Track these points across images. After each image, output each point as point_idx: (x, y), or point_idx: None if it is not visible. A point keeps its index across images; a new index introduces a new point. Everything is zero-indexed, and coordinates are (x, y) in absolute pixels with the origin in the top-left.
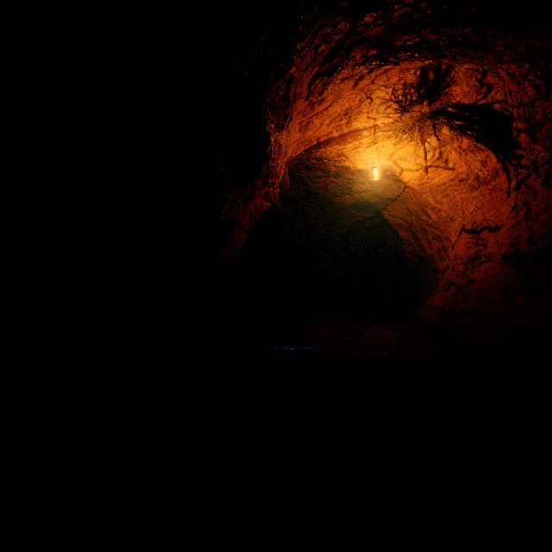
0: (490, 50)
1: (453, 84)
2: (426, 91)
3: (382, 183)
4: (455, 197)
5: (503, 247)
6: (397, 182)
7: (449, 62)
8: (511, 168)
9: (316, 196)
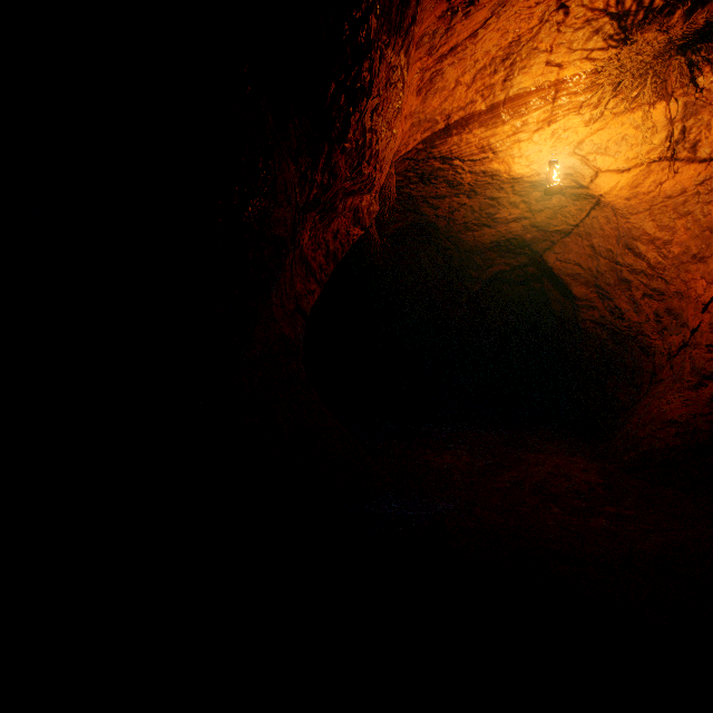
0: None
1: None
2: None
3: (549, 203)
4: (709, 214)
5: None
6: (577, 200)
7: None
8: None
9: (433, 231)
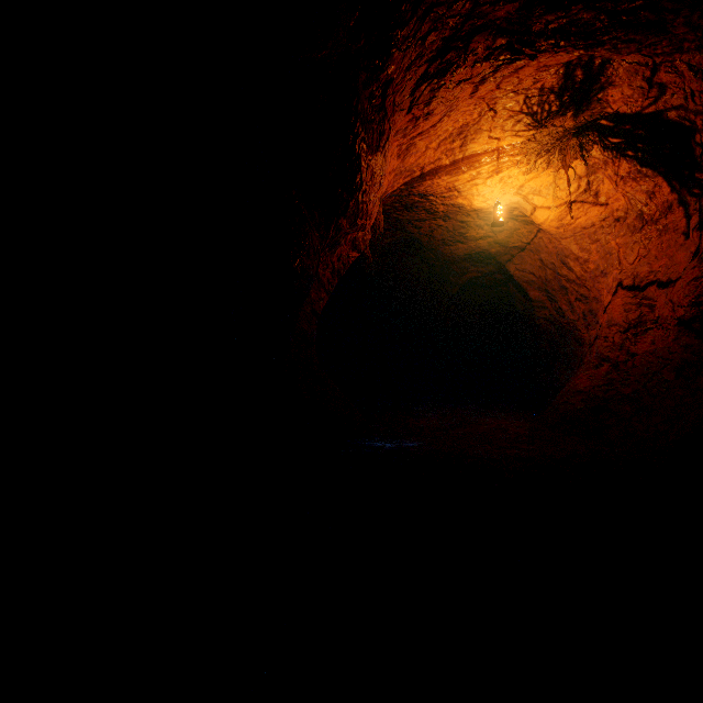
0: (666, 33)
1: (609, 87)
2: (571, 98)
3: (507, 226)
4: (609, 242)
5: (680, 309)
6: (527, 225)
7: (607, 53)
8: (692, 200)
9: (417, 245)
